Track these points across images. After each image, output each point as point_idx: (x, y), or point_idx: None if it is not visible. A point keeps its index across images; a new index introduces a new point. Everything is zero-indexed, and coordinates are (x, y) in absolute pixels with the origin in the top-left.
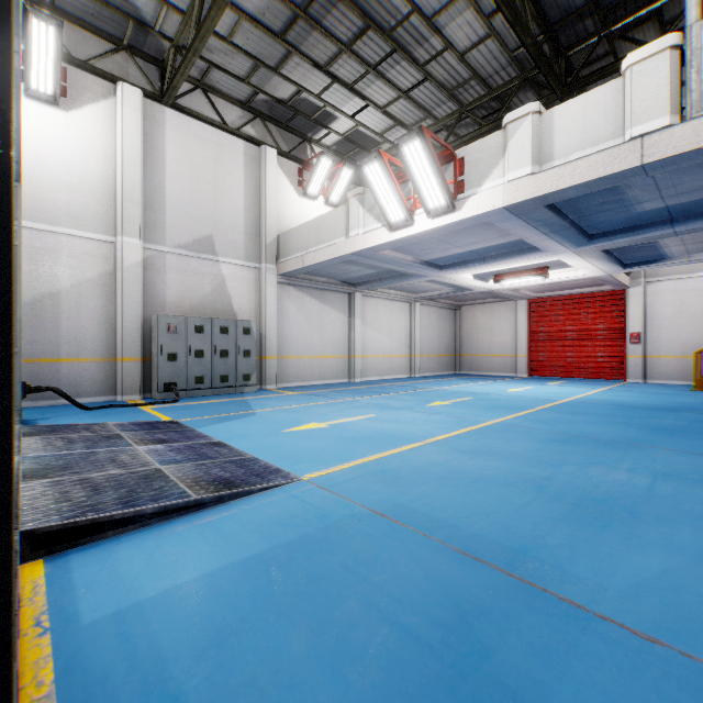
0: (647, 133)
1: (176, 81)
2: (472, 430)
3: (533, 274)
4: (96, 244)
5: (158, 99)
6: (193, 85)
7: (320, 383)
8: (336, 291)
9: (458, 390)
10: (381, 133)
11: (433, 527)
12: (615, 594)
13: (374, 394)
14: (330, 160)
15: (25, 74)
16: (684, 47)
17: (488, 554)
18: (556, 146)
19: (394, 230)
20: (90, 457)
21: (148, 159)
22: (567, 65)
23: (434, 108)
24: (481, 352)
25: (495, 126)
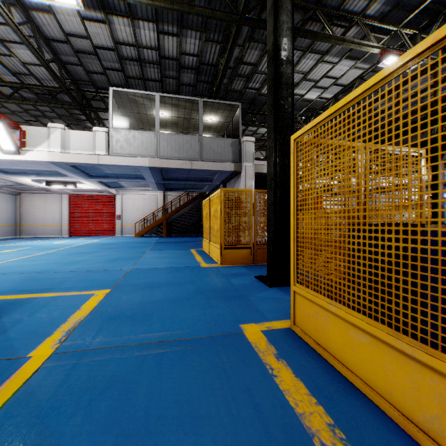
0: (100, 154)
1: None
2: (32, 256)
3: (68, 184)
4: None
5: None
6: None
7: None
8: None
9: (21, 245)
10: None
11: (18, 272)
12: (67, 270)
13: None
14: None
15: None
16: (109, 133)
17: (37, 272)
18: (71, 145)
19: None
20: None
21: None
22: (84, 96)
23: (2, 74)
24: (38, 223)
25: (46, 105)
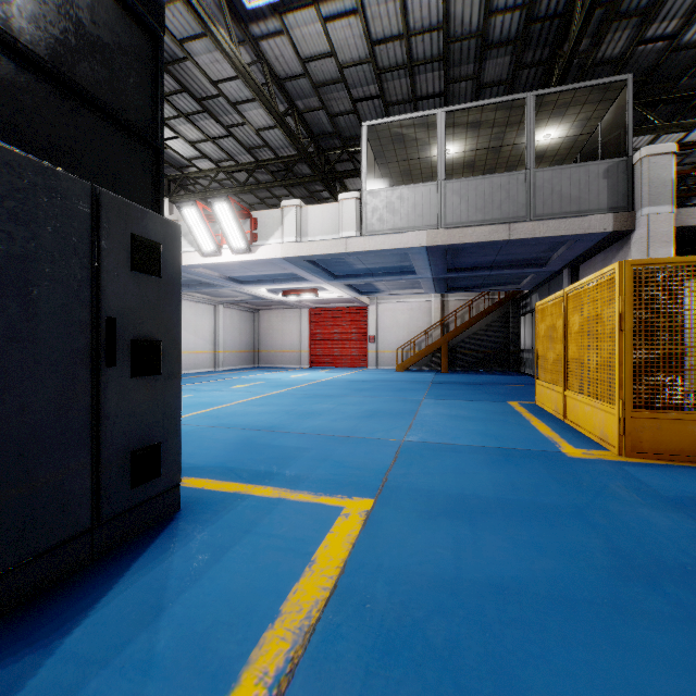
0: (348, 237)
1: None
2: (261, 397)
3: (308, 293)
4: None
5: None
6: None
7: None
8: None
9: (255, 378)
10: (190, 159)
11: (238, 426)
12: (300, 429)
13: (185, 384)
14: None
15: None
16: (362, 200)
17: (260, 428)
18: (309, 229)
19: (206, 256)
20: None
21: None
22: (326, 159)
23: (236, 155)
24: (275, 348)
25: (282, 184)
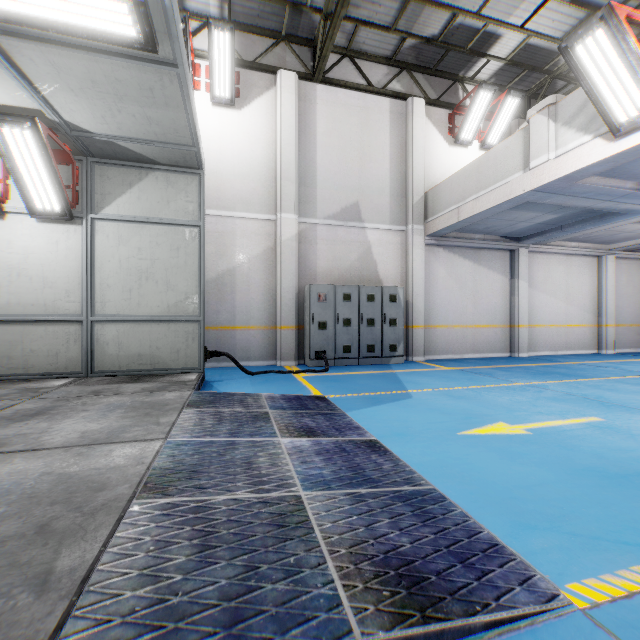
0: None
1: (325, 50)
2: None
3: None
4: (261, 223)
5: (310, 78)
6: (341, 55)
7: (473, 357)
8: (494, 249)
9: None
10: (563, 37)
11: None
12: None
13: (564, 378)
14: (489, 93)
15: (211, 84)
16: None
17: None
18: None
19: (621, 136)
20: (227, 453)
21: (302, 138)
22: None
23: None
24: None
25: None
